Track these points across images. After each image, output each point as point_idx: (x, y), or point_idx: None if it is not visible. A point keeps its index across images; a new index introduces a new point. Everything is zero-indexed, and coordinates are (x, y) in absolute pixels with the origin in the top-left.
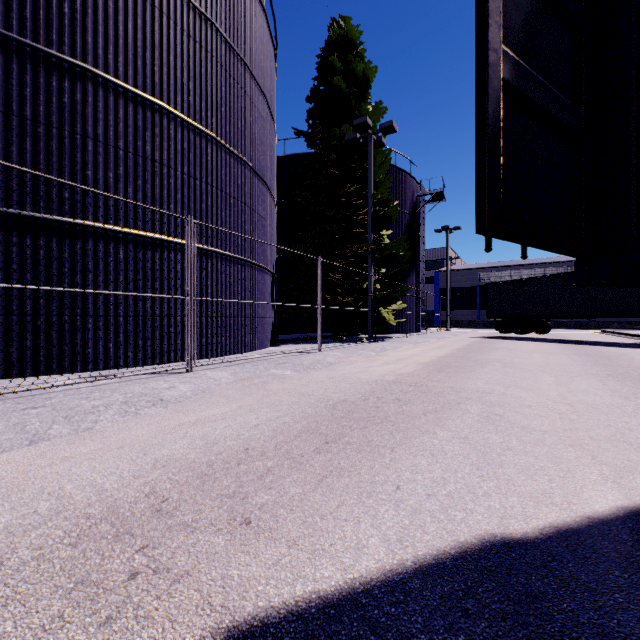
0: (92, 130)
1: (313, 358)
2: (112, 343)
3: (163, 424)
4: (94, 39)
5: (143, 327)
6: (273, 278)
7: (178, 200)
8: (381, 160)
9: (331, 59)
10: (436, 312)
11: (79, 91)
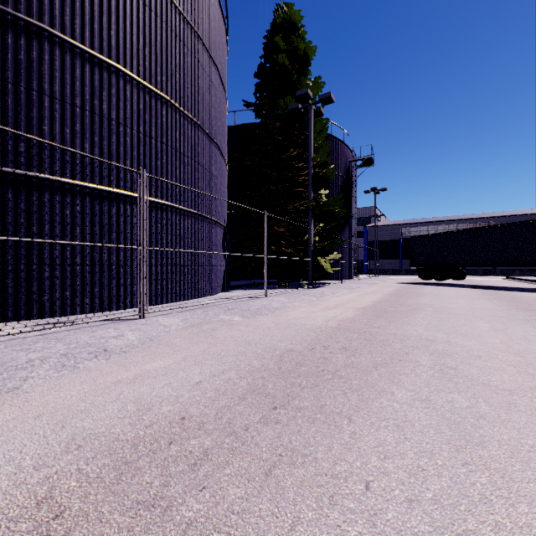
0: (48, 87)
1: (260, 303)
2: (69, 291)
3: (98, 381)
4: (50, 0)
5: (100, 275)
6: (224, 231)
7: (134, 157)
8: (320, 128)
9: (276, 39)
10: (365, 261)
11: (35, 49)
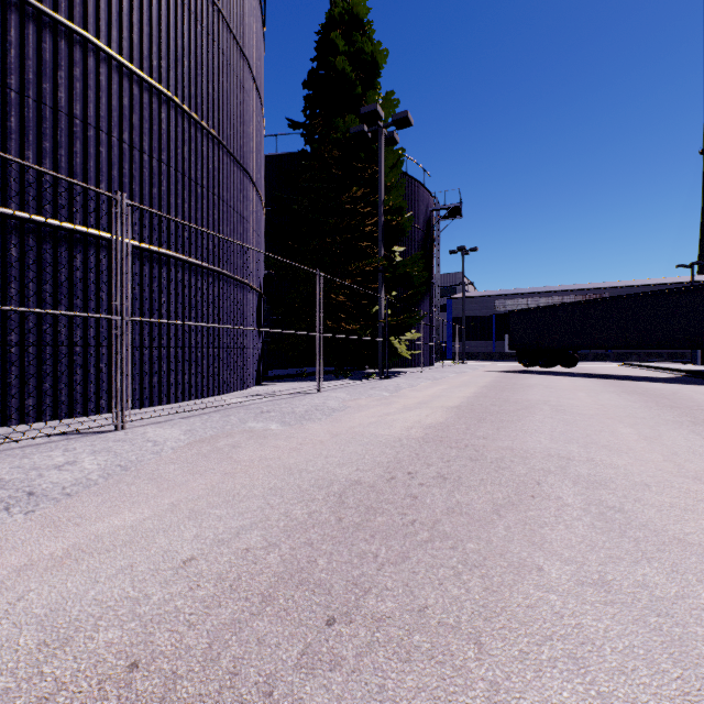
0: None
1: (310, 402)
2: None
3: None
4: None
5: (53, 362)
6: (260, 298)
7: (113, 178)
8: (393, 162)
9: (333, 35)
10: (449, 343)
11: None
